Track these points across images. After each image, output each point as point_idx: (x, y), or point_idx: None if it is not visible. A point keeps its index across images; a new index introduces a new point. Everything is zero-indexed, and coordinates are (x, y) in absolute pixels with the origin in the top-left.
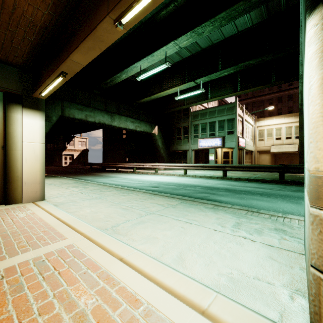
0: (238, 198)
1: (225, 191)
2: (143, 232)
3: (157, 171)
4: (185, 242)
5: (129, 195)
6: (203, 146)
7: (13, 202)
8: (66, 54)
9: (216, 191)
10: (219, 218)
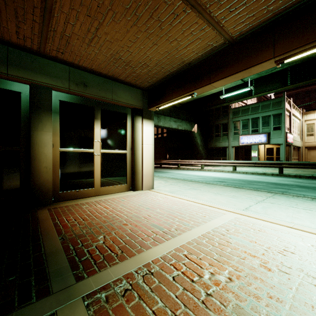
0: None
1: (298, 187)
2: (278, 213)
3: (203, 168)
4: None
5: (216, 187)
6: (245, 143)
7: (137, 189)
8: (208, 81)
9: (288, 186)
10: None
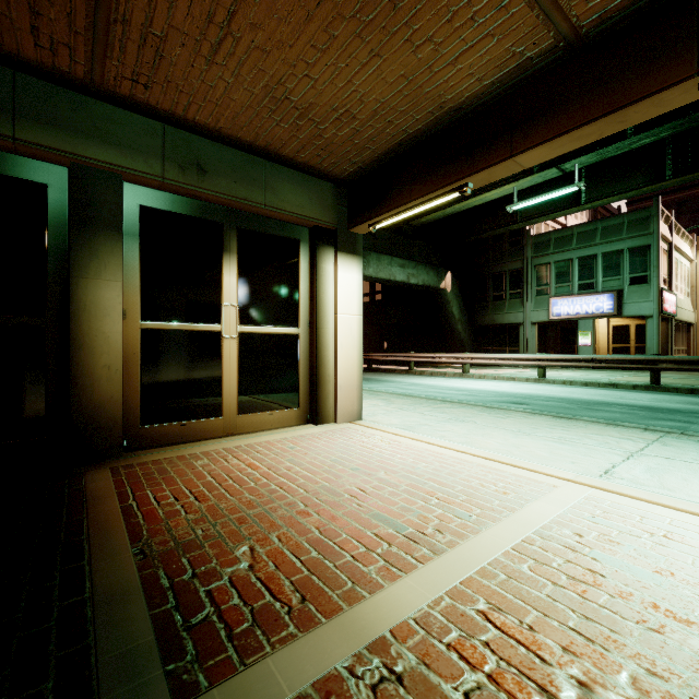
0: None
1: None
2: (696, 487)
3: (468, 371)
4: None
5: (511, 417)
6: (563, 314)
7: (324, 420)
8: (506, 151)
9: (684, 416)
10: None
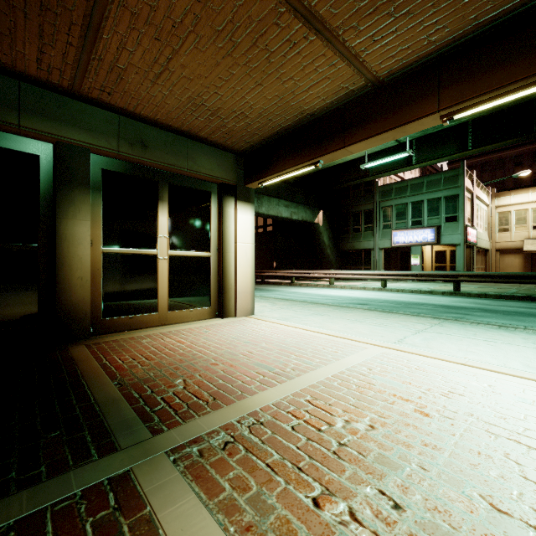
0: (515, 320)
1: (481, 311)
2: (446, 346)
3: (333, 283)
4: (515, 356)
5: (353, 312)
6: (401, 242)
7: (227, 315)
8: (341, 143)
9: (466, 310)
10: (525, 338)
